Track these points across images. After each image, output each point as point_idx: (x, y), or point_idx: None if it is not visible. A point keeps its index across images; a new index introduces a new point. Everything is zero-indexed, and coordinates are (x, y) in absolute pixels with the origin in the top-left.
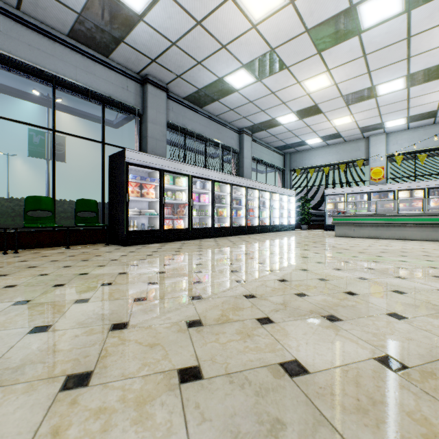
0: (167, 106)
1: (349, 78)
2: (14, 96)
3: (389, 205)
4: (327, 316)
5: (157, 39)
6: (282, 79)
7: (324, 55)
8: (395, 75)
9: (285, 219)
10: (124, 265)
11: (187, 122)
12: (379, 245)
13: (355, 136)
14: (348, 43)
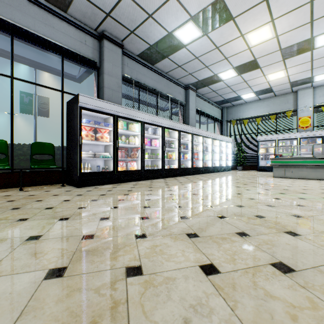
0: (122, 62)
1: (291, 29)
2: None
3: (318, 149)
4: None
5: None
6: (227, 32)
7: (271, 2)
8: None
9: (224, 161)
10: (51, 219)
11: (141, 77)
12: None
13: (285, 91)
14: None
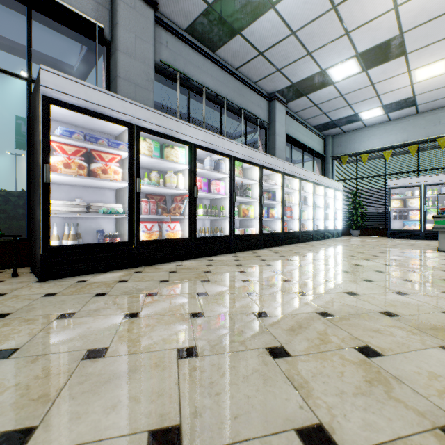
0: (156, 37)
1: None
2: None
3: None
4: None
5: None
6: None
7: None
8: None
9: (331, 221)
10: None
11: (192, 70)
12: None
13: (436, 103)
14: None
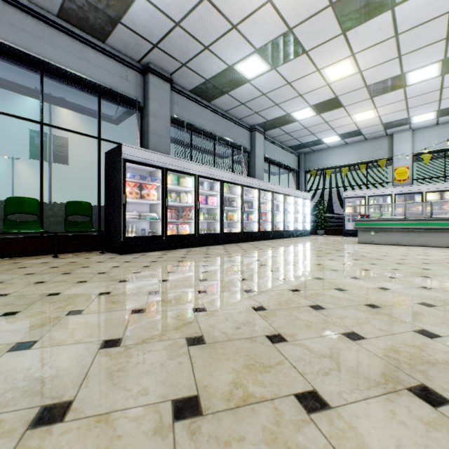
0: (171, 99)
1: (376, 64)
2: (1, 87)
3: (416, 208)
4: (418, 390)
5: (158, 18)
6: (300, 67)
7: (350, 36)
8: (429, 60)
9: (300, 223)
10: (110, 281)
11: (194, 117)
12: (415, 253)
13: (377, 134)
14: (379, 20)
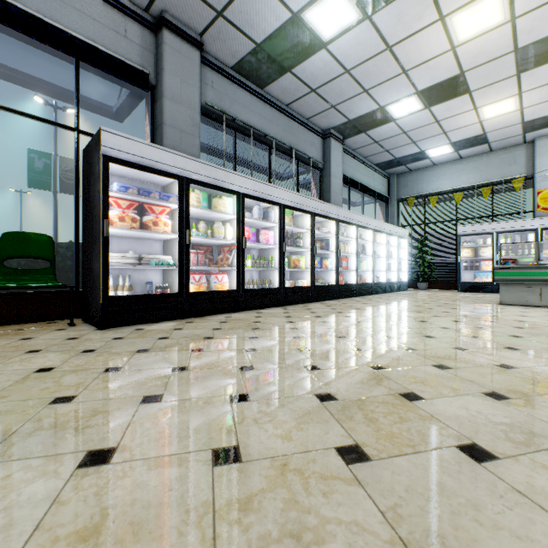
0: (202, 78)
1: (545, 1)
2: None
3: None
4: None
5: None
6: (412, 12)
7: None
8: None
9: (394, 273)
10: None
11: (238, 110)
12: None
13: (510, 140)
14: None
